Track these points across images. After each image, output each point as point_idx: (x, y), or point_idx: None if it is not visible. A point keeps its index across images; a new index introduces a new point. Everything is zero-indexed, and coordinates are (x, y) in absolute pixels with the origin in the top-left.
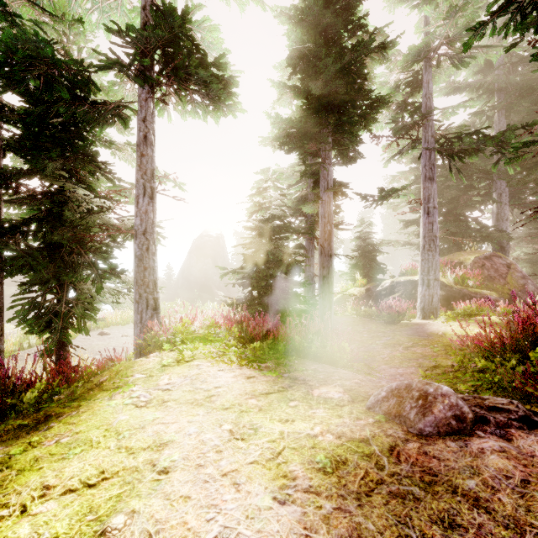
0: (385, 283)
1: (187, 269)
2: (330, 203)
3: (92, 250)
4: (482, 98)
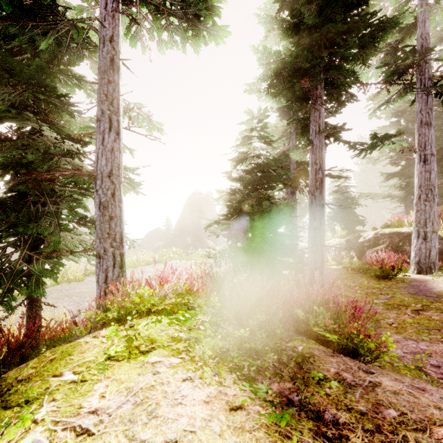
0: (368, 235)
1: (182, 221)
2: (322, 148)
3: (59, 199)
4: None
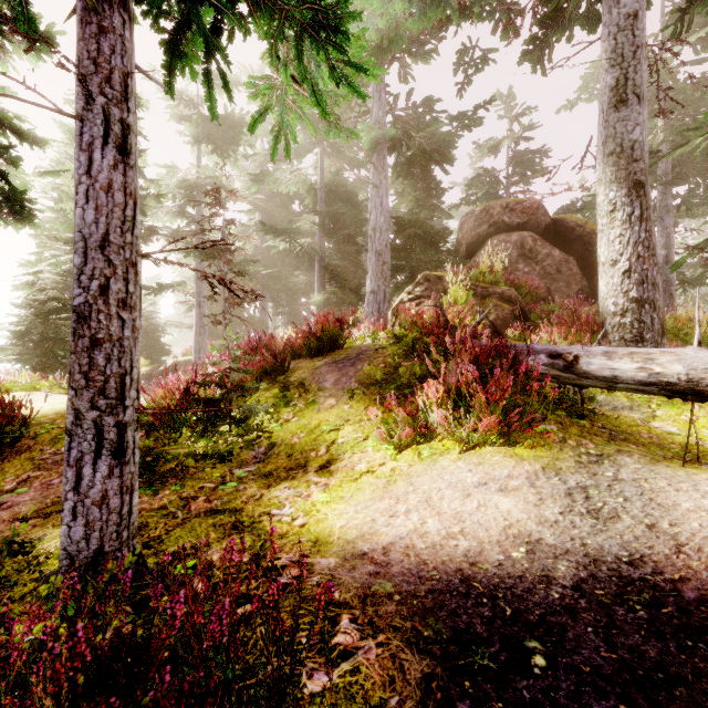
0: (168, 363)
1: None
2: None
3: None
4: (251, 212)
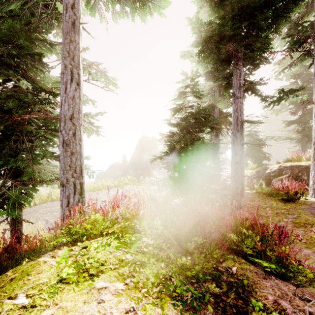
0: (273, 167)
1: (135, 157)
2: (242, 99)
3: (34, 138)
4: None
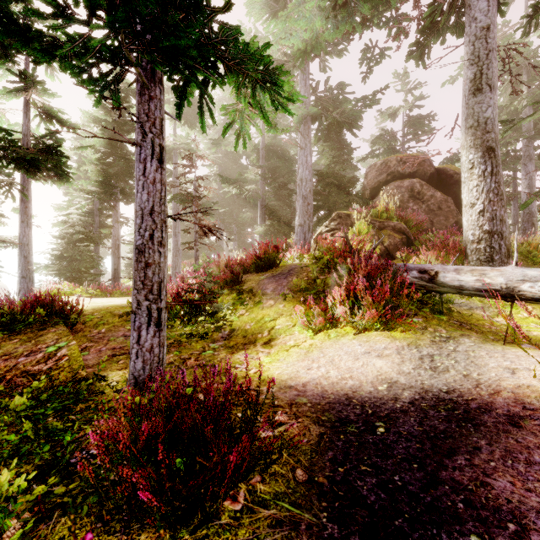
0: None
1: None
2: (119, 229)
3: None
4: (211, 166)
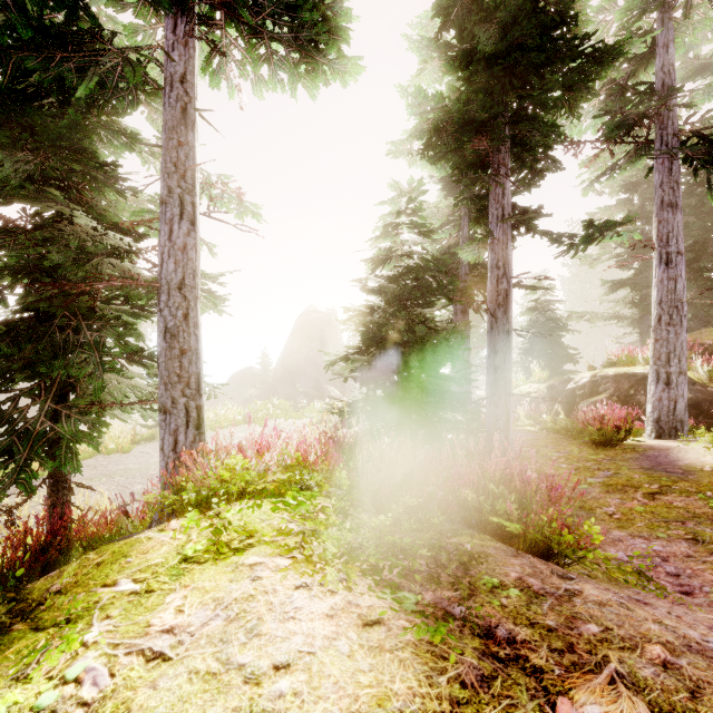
0: (581, 378)
1: (289, 356)
2: (507, 244)
3: (100, 322)
4: None
